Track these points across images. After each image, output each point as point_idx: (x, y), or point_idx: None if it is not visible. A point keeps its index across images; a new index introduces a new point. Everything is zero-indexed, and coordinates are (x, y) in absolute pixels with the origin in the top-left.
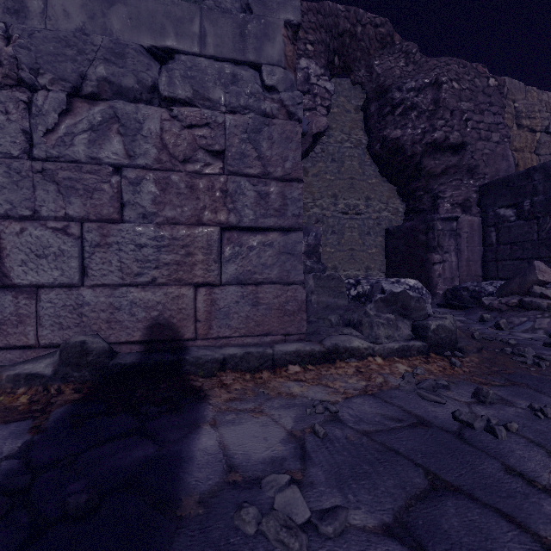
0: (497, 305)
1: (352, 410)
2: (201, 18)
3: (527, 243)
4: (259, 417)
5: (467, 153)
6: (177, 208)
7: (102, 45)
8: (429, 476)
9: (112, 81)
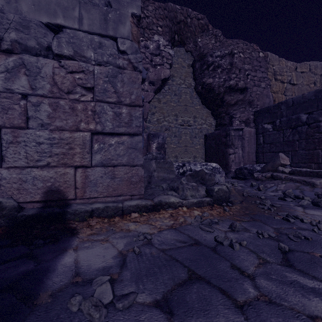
0: (260, 177)
1: (160, 237)
2: (80, 8)
3: (278, 143)
4: (105, 244)
5: (248, 93)
6: (64, 121)
7: (14, 20)
8: (190, 272)
9: (21, 42)
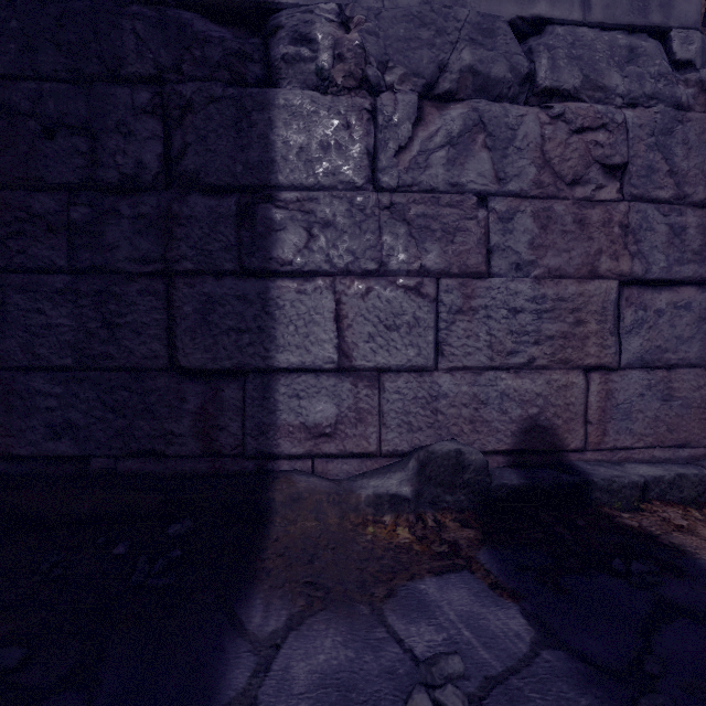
0: None
1: None
2: None
3: None
4: None
5: None
6: (558, 254)
7: (463, 19)
8: None
9: (475, 71)
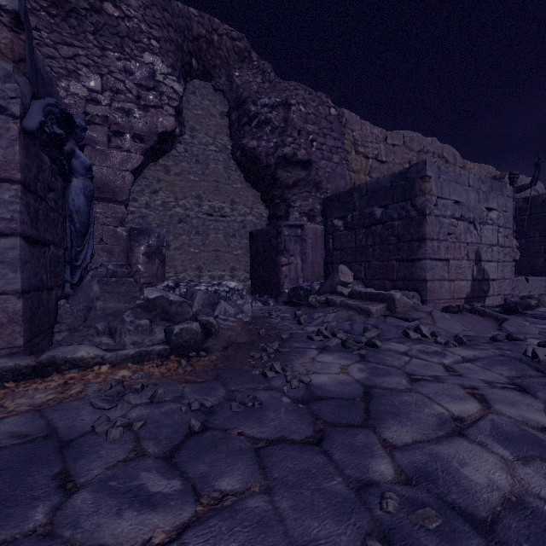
0: (314, 302)
1: None
2: None
3: (349, 249)
4: None
5: (313, 170)
6: None
7: None
8: None
9: None
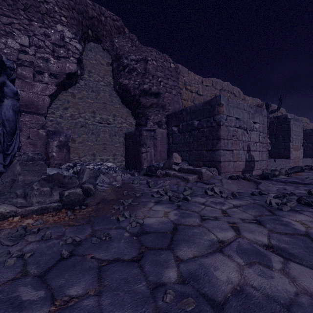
0: (159, 174)
1: None
2: None
3: (181, 144)
4: None
5: (161, 98)
6: None
7: None
8: None
9: None
